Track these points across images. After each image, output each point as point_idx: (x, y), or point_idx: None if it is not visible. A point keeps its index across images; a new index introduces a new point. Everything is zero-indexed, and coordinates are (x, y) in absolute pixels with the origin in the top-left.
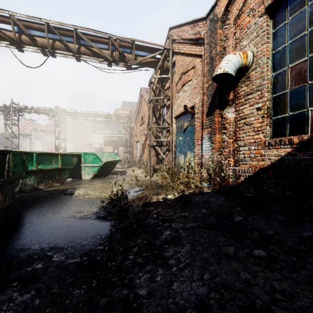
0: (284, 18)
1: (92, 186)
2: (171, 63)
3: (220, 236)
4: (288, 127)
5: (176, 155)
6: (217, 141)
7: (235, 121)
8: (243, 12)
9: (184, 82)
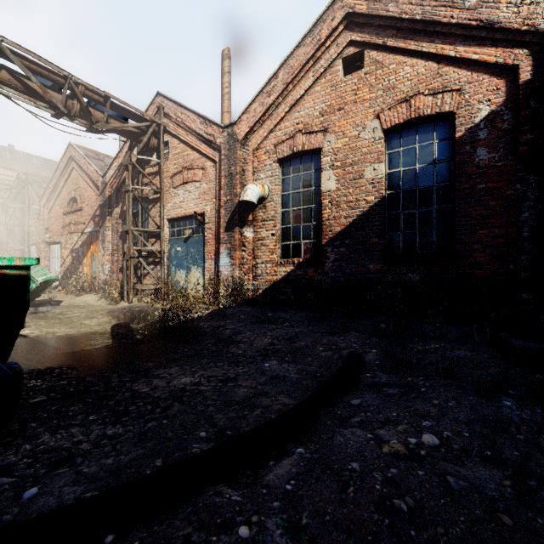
0: (289, 173)
1: (32, 323)
2: (163, 145)
3: (264, 325)
4: (291, 252)
5: (170, 271)
6: (238, 257)
7: (254, 241)
8: (260, 148)
9: (188, 180)
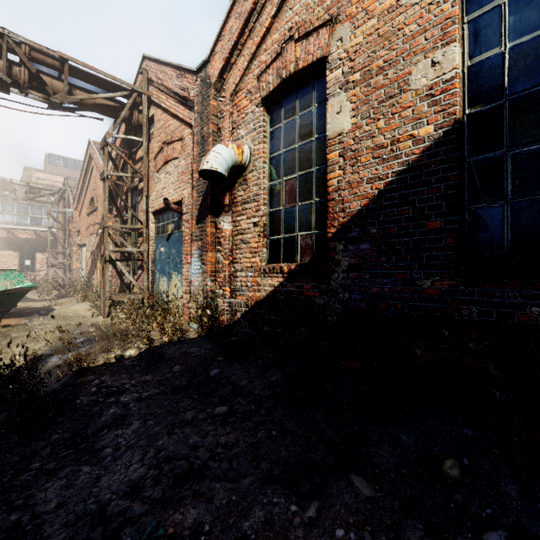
0: (280, 120)
1: None
2: (147, 119)
3: (186, 400)
4: (282, 252)
5: (155, 277)
6: (210, 261)
7: (233, 235)
8: (241, 90)
9: (167, 159)
